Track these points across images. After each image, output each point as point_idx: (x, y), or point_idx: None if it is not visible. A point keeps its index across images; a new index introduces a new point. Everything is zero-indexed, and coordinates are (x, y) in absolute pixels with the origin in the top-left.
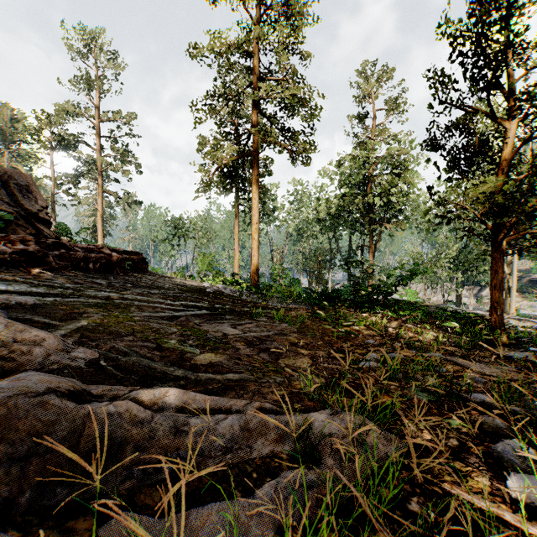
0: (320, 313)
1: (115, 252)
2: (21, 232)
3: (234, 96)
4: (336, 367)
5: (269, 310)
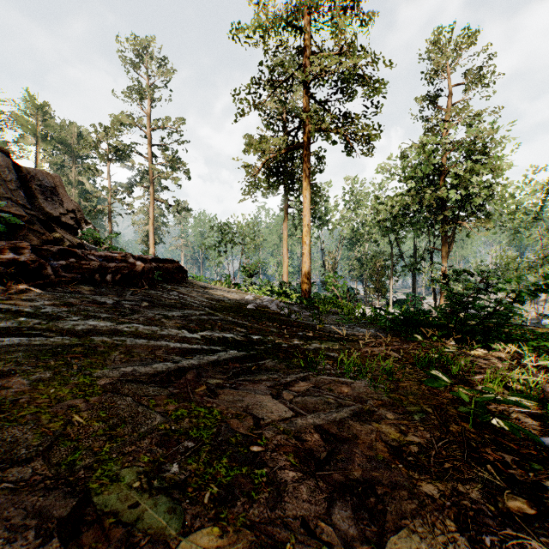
0: (440, 377)
1: (142, 261)
2: (33, 239)
3: (282, 82)
4: None
5: (330, 342)
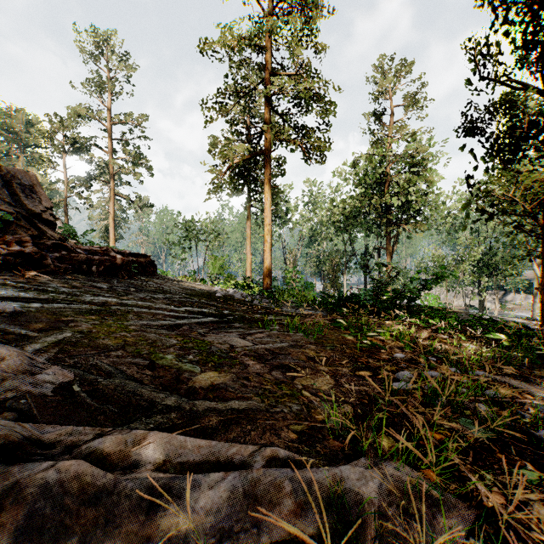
0: (341, 322)
1: (120, 255)
2: (22, 234)
3: (246, 93)
4: (364, 390)
5: (283, 316)
